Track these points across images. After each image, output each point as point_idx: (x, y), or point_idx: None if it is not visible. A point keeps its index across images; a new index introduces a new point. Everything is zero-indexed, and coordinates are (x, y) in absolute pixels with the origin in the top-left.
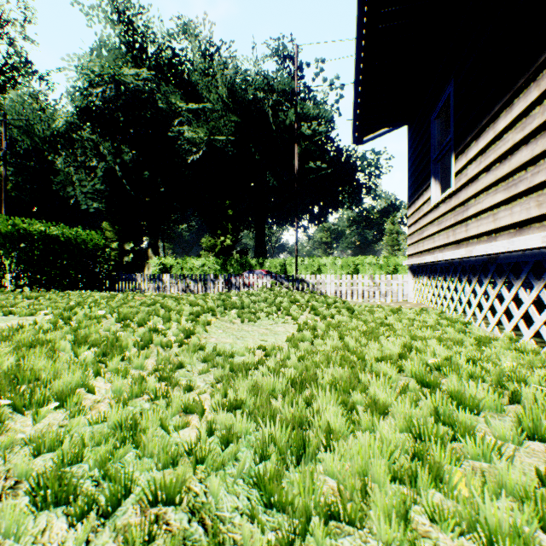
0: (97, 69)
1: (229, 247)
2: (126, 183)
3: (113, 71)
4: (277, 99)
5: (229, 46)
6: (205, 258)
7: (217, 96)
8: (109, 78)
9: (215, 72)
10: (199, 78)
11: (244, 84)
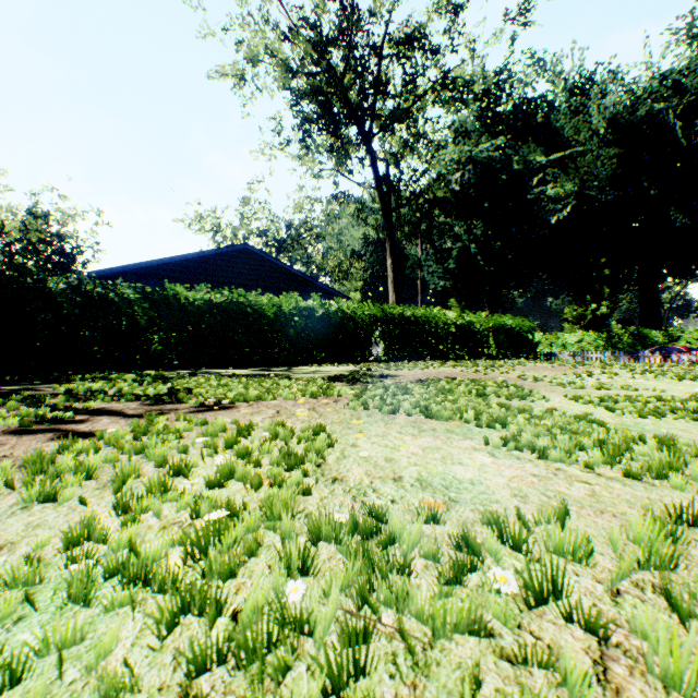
0: (455, 156)
1: (603, 317)
2: (480, 259)
3: (470, 152)
4: (689, 100)
5: (608, 64)
6: (581, 333)
7: (589, 133)
8: (464, 160)
9: (588, 107)
10: (564, 122)
11: (627, 98)
